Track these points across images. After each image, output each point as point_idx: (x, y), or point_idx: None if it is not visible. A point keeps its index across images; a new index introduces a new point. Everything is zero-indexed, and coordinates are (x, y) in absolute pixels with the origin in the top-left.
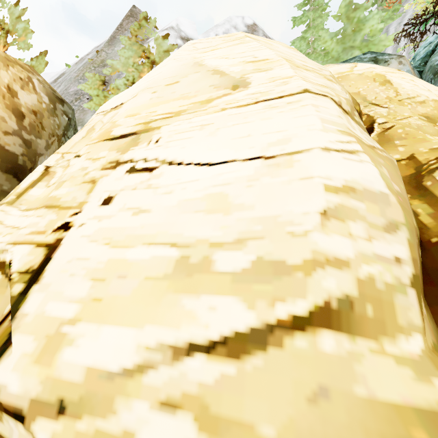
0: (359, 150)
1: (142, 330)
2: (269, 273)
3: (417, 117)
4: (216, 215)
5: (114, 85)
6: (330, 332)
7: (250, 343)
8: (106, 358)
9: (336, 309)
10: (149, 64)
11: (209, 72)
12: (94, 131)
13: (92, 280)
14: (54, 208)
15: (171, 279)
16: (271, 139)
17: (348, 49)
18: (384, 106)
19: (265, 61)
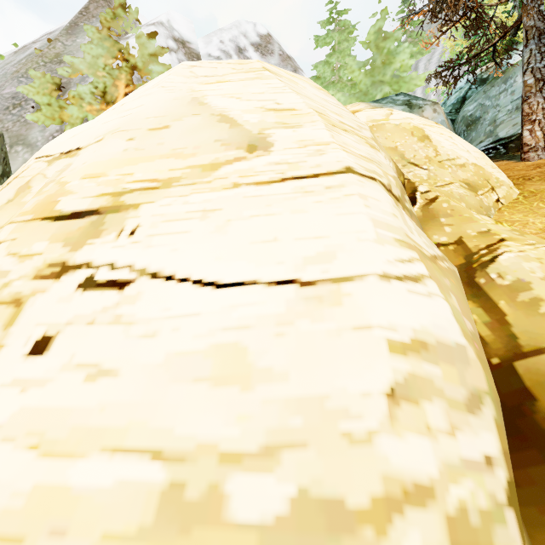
0: (425, 275)
1: None
2: (320, 528)
3: (458, 184)
4: (229, 389)
5: (75, 92)
6: None
7: None
8: None
9: None
10: (128, 69)
11: (213, 117)
12: (30, 190)
13: None
14: None
15: (151, 541)
16: (308, 250)
17: (378, 84)
18: (423, 167)
19: (292, 112)
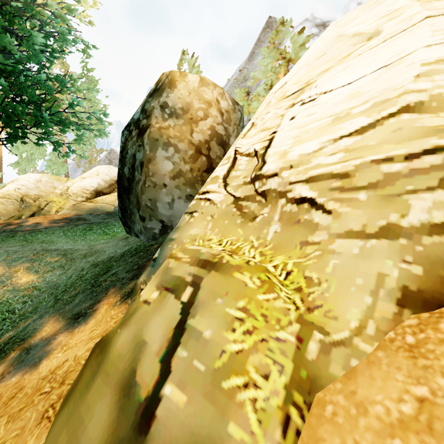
0: None
1: (320, 138)
2: (379, 105)
3: None
4: (353, 100)
5: (255, 93)
6: (407, 114)
7: (368, 128)
8: (306, 150)
9: (412, 106)
10: (285, 64)
11: (349, 38)
12: (271, 102)
13: (293, 138)
14: (266, 130)
15: (331, 124)
16: (390, 56)
17: None
18: None
19: (398, 10)
